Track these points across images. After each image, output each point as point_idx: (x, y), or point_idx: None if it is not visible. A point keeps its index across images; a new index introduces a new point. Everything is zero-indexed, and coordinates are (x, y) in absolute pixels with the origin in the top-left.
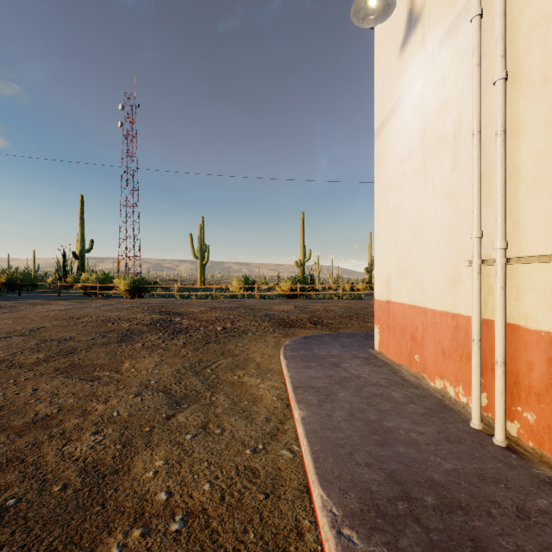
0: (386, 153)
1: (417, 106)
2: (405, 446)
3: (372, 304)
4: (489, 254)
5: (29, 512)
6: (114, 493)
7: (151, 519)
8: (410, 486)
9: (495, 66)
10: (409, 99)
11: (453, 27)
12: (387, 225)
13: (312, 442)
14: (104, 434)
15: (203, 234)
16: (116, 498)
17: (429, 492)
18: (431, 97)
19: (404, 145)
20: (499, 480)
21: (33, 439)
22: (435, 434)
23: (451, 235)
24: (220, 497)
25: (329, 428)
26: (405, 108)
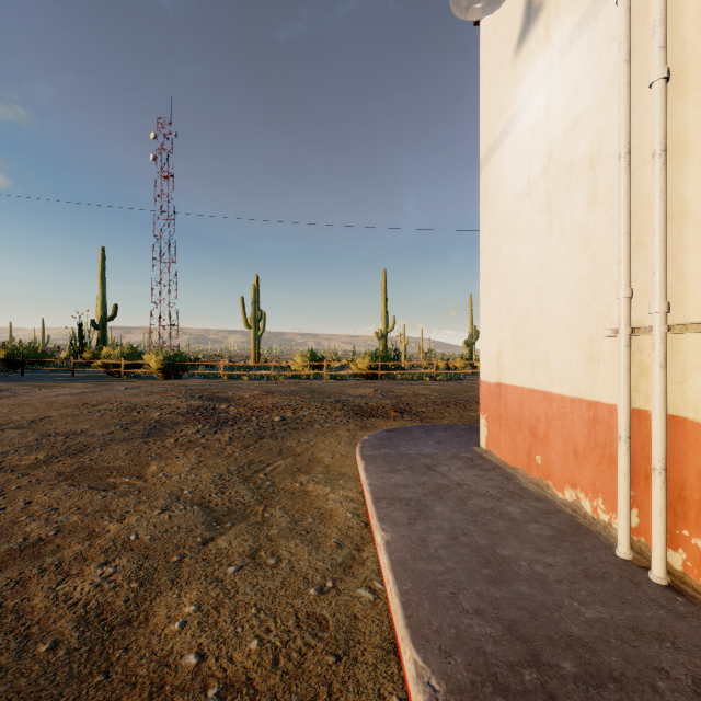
0: (496, 187)
1: (539, 124)
2: (529, 584)
3: (474, 386)
4: (641, 319)
5: (1, 685)
6: (123, 655)
7: (173, 695)
8: (540, 644)
9: (652, 62)
10: (527, 115)
11: (589, 14)
12: (498, 283)
13: (400, 578)
14: (116, 566)
15: (257, 297)
16: (126, 663)
17: (566, 654)
18: (559, 111)
19: (521, 176)
20: (664, 636)
21: (17, 574)
22: (568, 566)
23: (587, 294)
24: (272, 660)
25: (424, 557)
26: (522, 127)
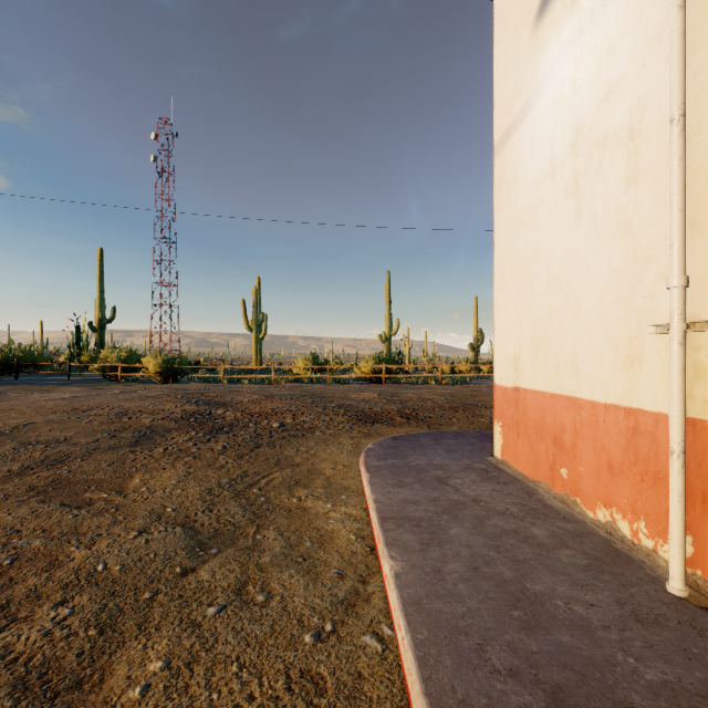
0: (513, 173)
1: (565, 97)
2: (570, 631)
3: (481, 390)
4: (697, 313)
5: None
6: None
7: None
8: None
9: None
10: (550, 90)
11: None
12: (515, 278)
13: (414, 622)
14: (74, 606)
15: (259, 299)
16: None
17: None
18: (589, 80)
19: (543, 158)
20: None
21: None
22: (613, 606)
23: (625, 286)
24: None
25: (441, 594)
26: (545, 103)
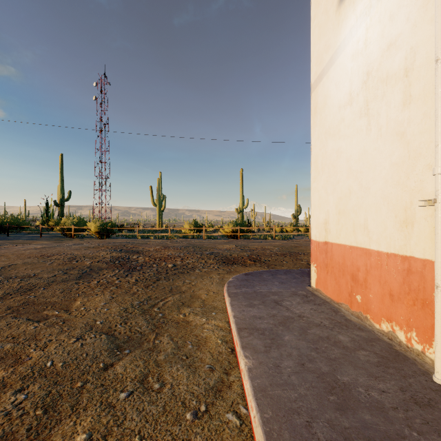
0: (324, 102)
1: (359, 51)
2: (370, 412)
3: (300, 243)
4: None
5: None
6: None
7: None
8: None
9: None
10: (349, 46)
11: None
12: (325, 170)
13: (262, 405)
14: (28, 393)
15: (161, 186)
16: None
17: None
18: (376, 38)
19: (344, 92)
20: None
21: None
22: (398, 392)
23: (401, 174)
24: None
25: (279, 383)
26: (345, 56)
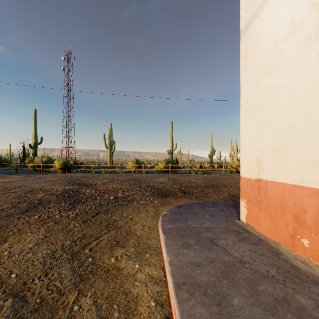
0: (256, 43)
1: None
2: None
3: (218, 176)
4: None
5: None
6: None
7: None
8: None
9: None
10: None
11: None
12: (257, 109)
13: None
14: None
15: (111, 134)
16: None
17: None
18: None
19: (283, 24)
20: None
21: None
22: None
23: None
24: None
25: None
26: None
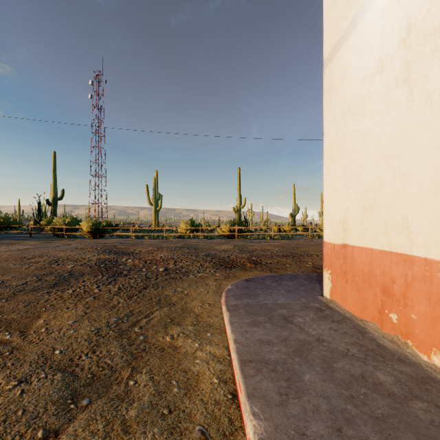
0: (342, 77)
1: (395, 2)
2: None
3: (301, 243)
4: None
5: None
6: None
7: None
8: None
9: None
10: (379, 0)
11: None
12: (343, 159)
13: None
14: None
15: (157, 185)
16: None
17: None
18: None
19: (371, 58)
20: None
21: None
22: None
23: None
24: None
25: None
26: (373, 13)
